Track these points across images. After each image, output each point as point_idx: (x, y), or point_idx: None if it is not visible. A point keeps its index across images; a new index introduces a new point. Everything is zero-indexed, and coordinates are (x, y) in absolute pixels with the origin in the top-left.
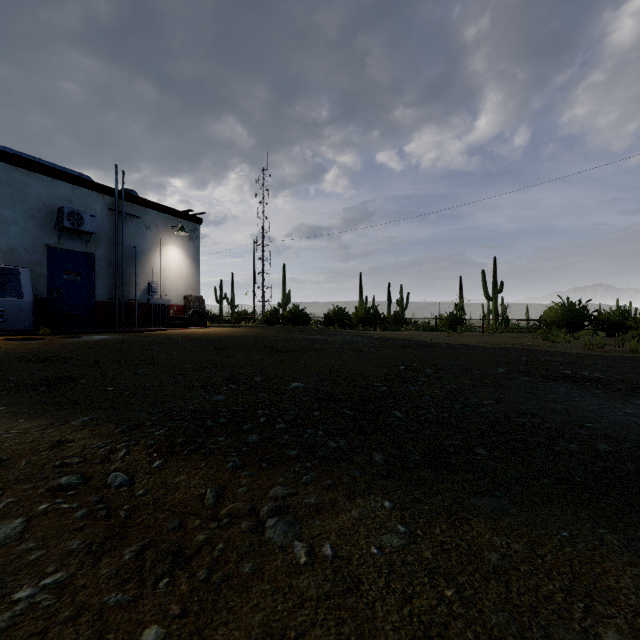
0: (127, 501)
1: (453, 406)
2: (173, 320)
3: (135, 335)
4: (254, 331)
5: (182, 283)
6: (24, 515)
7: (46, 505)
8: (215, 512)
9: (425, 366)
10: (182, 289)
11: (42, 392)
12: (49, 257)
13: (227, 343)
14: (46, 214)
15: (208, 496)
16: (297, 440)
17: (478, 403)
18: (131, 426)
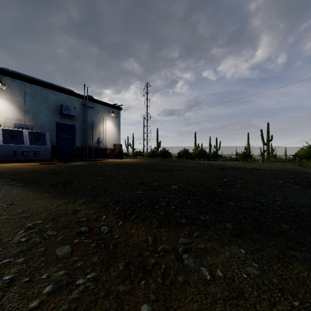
0: (111, 240)
1: (260, 200)
2: (109, 155)
3: (93, 162)
4: (146, 160)
5: (112, 138)
6: (69, 244)
7: (78, 240)
8: (155, 249)
9: (237, 179)
10: (112, 141)
11: (61, 187)
12: (57, 127)
13: (135, 166)
14: (55, 108)
15: (149, 240)
16: (183, 215)
17: (273, 199)
18: (104, 204)
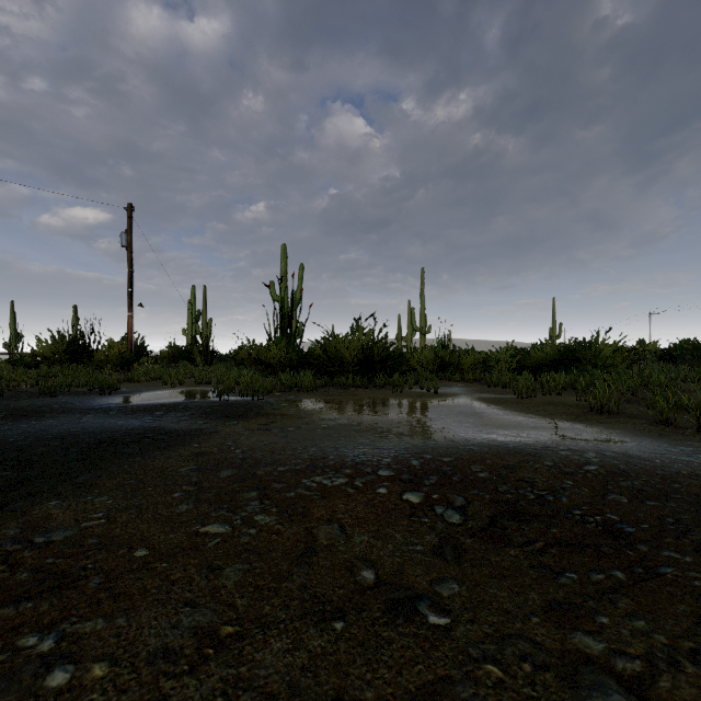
0: None
1: None
2: None
3: None
4: None
5: None
6: None
7: None
8: None
9: None
10: None
11: None
12: None
13: None
14: None
15: None
16: None
17: None
18: None
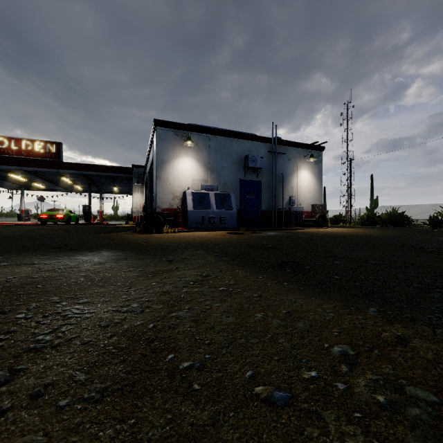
0: None
1: None
2: (306, 222)
3: (290, 232)
4: (374, 231)
5: (310, 195)
6: None
7: None
8: None
9: None
10: (310, 200)
11: (292, 273)
12: (240, 185)
13: (369, 242)
14: (239, 161)
15: None
16: None
17: None
18: None
